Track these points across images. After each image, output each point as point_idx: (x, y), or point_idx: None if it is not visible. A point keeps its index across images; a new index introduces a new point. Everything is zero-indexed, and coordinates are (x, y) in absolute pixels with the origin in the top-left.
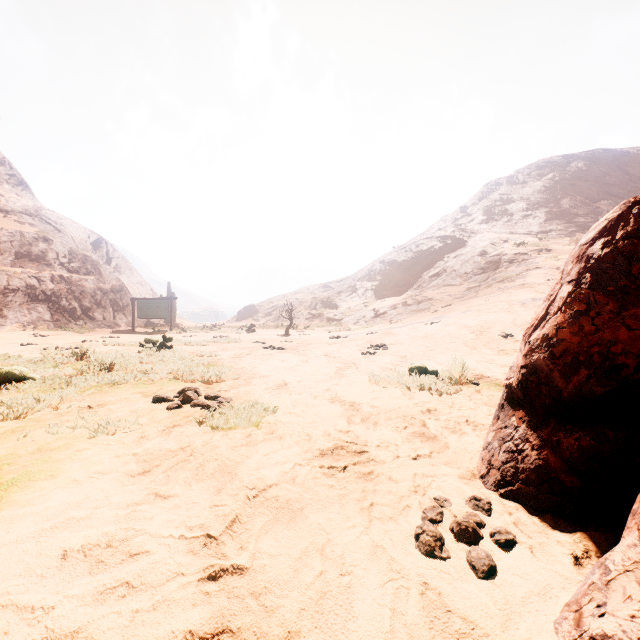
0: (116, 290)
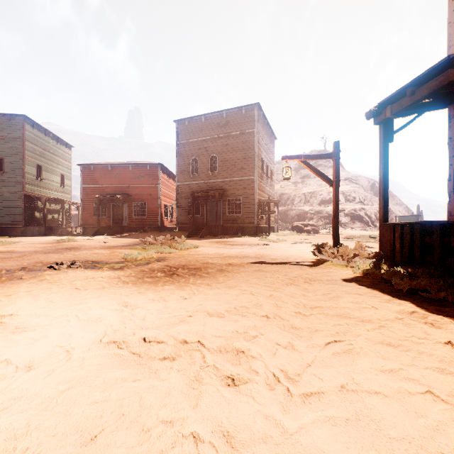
0: None
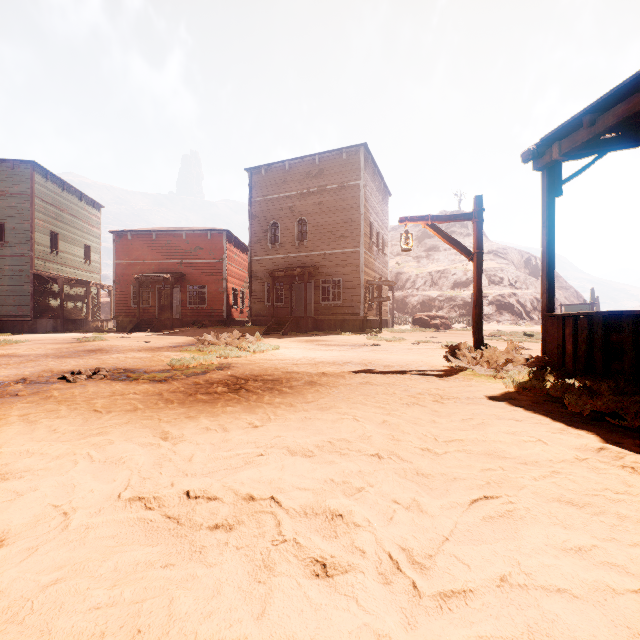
0: None
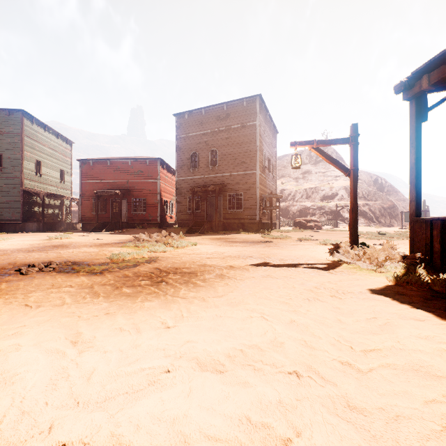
0: (390, 207)
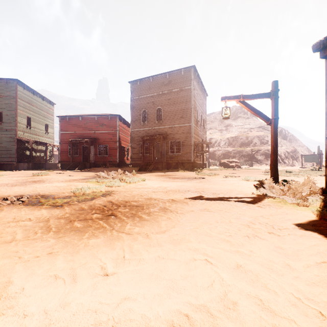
0: (292, 151)
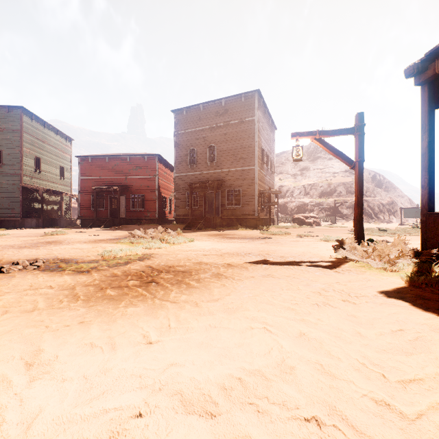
0: (389, 203)
